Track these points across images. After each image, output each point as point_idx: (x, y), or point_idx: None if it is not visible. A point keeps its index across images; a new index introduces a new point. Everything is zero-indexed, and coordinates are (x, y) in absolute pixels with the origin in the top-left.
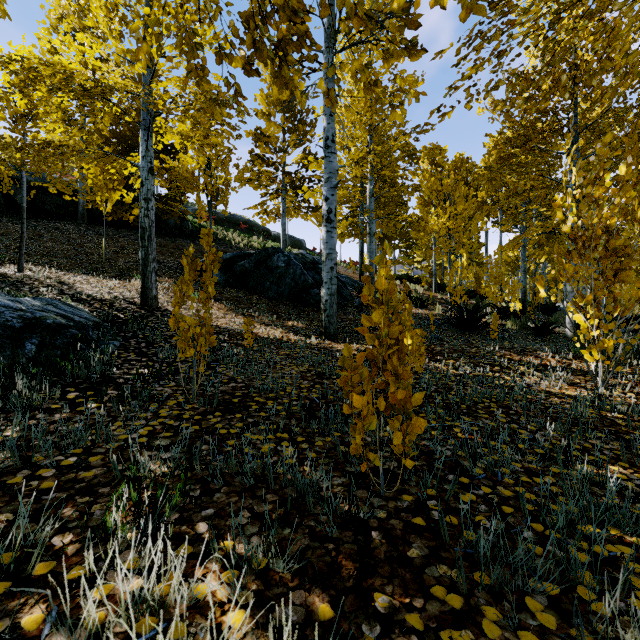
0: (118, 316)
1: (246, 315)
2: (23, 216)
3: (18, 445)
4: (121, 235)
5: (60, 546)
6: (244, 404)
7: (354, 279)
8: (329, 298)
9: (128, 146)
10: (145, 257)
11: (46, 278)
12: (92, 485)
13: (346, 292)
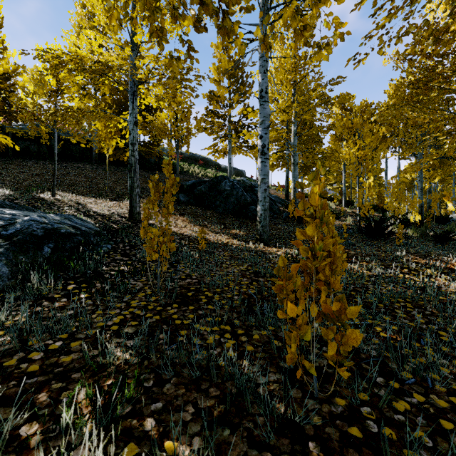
0: (113, 226)
1: (202, 225)
2: (55, 159)
3: (22, 329)
4: (119, 170)
5: (26, 436)
6: (196, 297)
7: (281, 198)
8: (263, 212)
9: (123, 109)
10: (132, 184)
11: (69, 200)
12: (67, 370)
13: (276, 208)
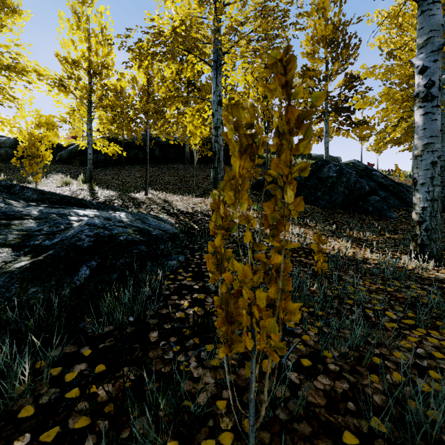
0: (193, 227)
1: (302, 225)
2: (147, 158)
3: None
4: (207, 167)
5: None
6: None
7: (407, 184)
8: (429, 205)
9: None
10: (215, 176)
11: (158, 199)
12: None
13: (410, 197)
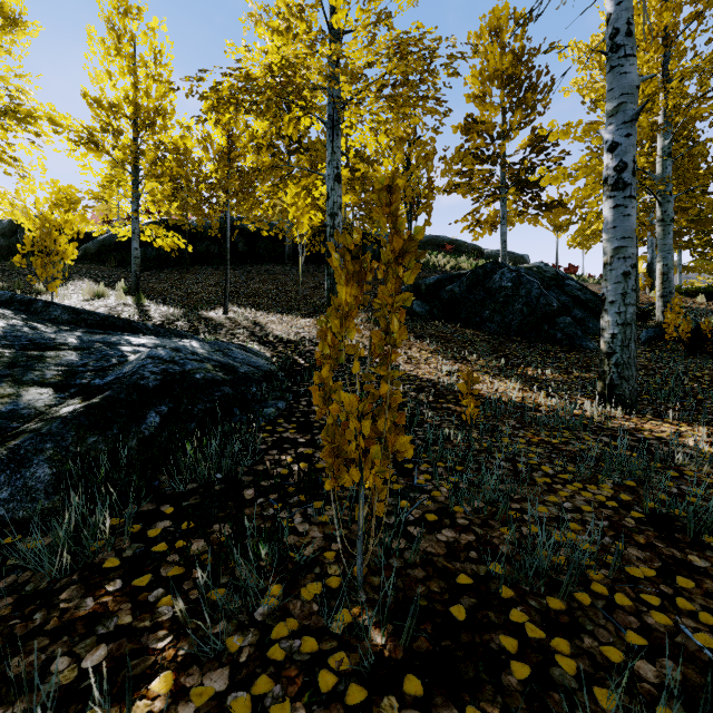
0: (298, 362)
1: (458, 359)
2: (227, 257)
3: None
4: (320, 271)
5: None
6: (483, 639)
7: None
8: (620, 331)
9: None
10: (331, 287)
11: (244, 319)
12: None
13: None
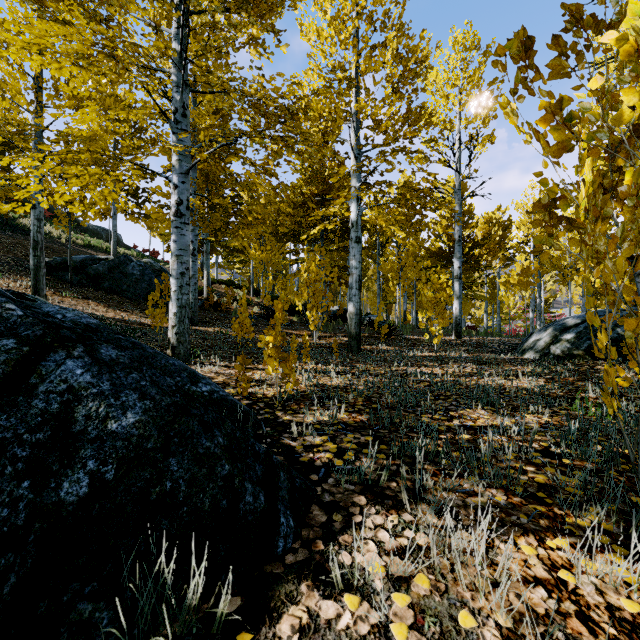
0: None
1: (123, 311)
2: None
3: None
4: None
5: None
6: None
7: None
8: (194, 301)
9: None
10: (38, 264)
11: None
12: None
13: None
